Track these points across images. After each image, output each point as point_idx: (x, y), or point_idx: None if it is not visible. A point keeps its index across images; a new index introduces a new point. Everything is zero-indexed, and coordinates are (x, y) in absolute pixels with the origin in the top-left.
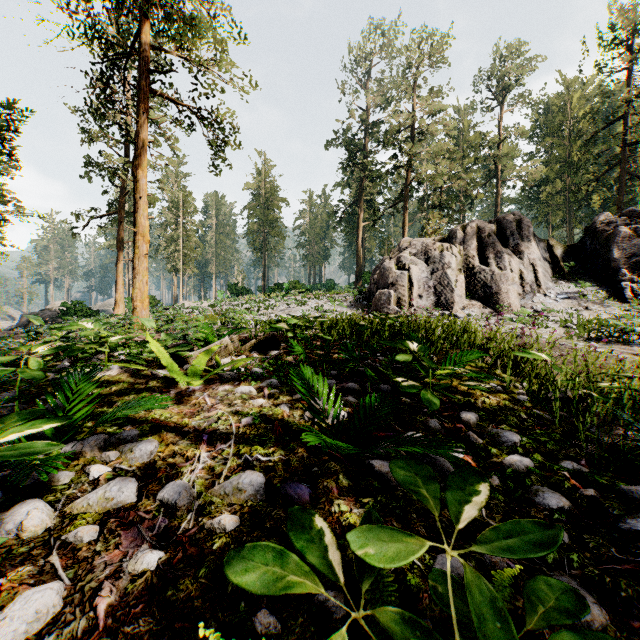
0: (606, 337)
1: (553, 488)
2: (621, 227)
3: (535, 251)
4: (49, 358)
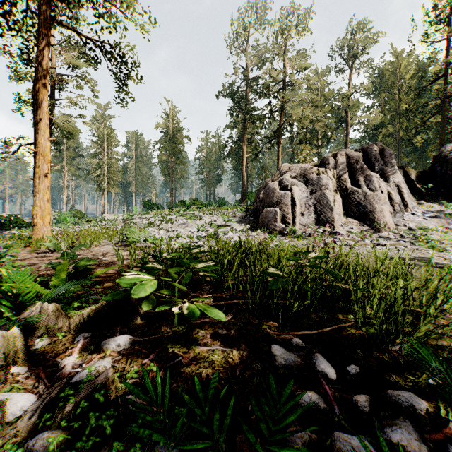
0: None
1: None
2: None
3: (399, 175)
4: None
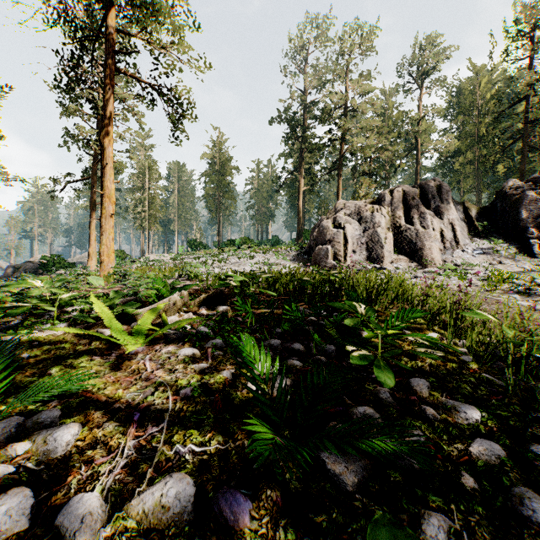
0: (526, 290)
1: (536, 489)
2: (528, 191)
3: (453, 212)
4: (2, 314)
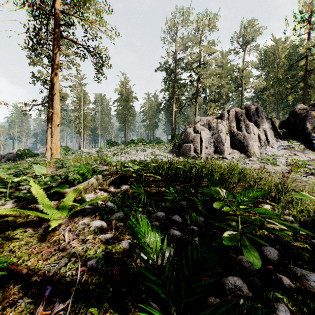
0: None
1: None
2: (310, 111)
3: (266, 124)
4: None
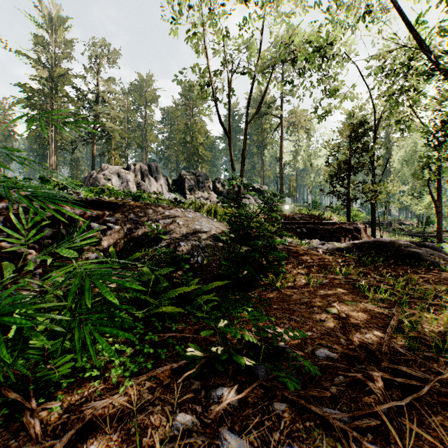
0: None
1: None
2: (187, 176)
3: (162, 180)
4: None
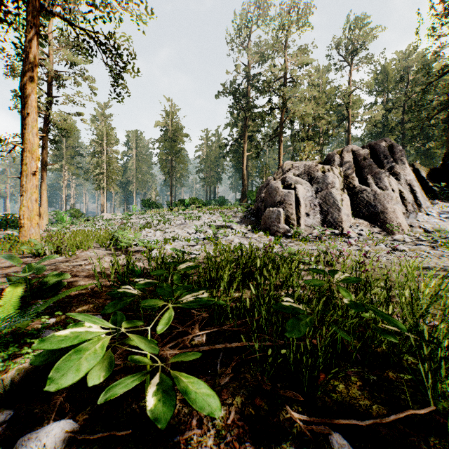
0: None
1: None
2: None
3: (410, 172)
4: None
